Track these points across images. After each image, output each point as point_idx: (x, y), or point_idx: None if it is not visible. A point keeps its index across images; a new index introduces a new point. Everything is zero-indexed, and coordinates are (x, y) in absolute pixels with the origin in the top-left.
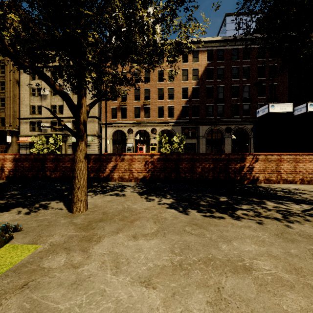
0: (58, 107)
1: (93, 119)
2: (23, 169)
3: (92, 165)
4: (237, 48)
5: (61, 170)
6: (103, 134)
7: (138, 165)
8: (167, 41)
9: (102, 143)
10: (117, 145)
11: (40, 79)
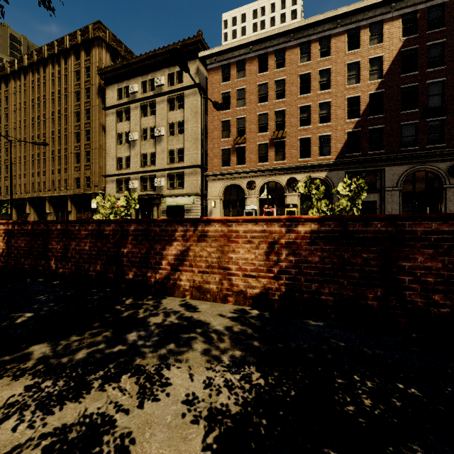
0: (149, 157)
1: (195, 169)
2: (17, 254)
3: (130, 248)
4: None
5: (74, 258)
6: (210, 192)
7: (247, 252)
8: (318, 18)
9: (208, 205)
10: (231, 208)
11: (128, 120)
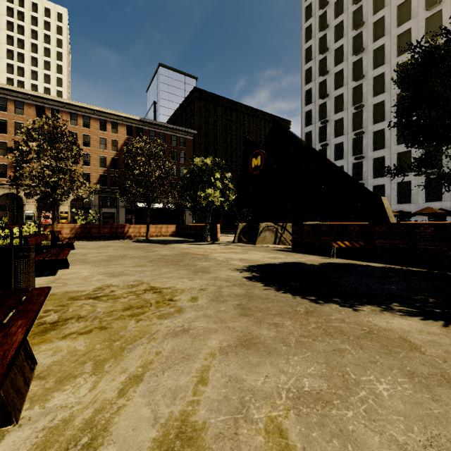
0: None
1: None
2: None
3: None
4: (155, 131)
5: None
6: None
7: (67, 230)
8: (83, 105)
9: None
10: (8, 211)
11: None
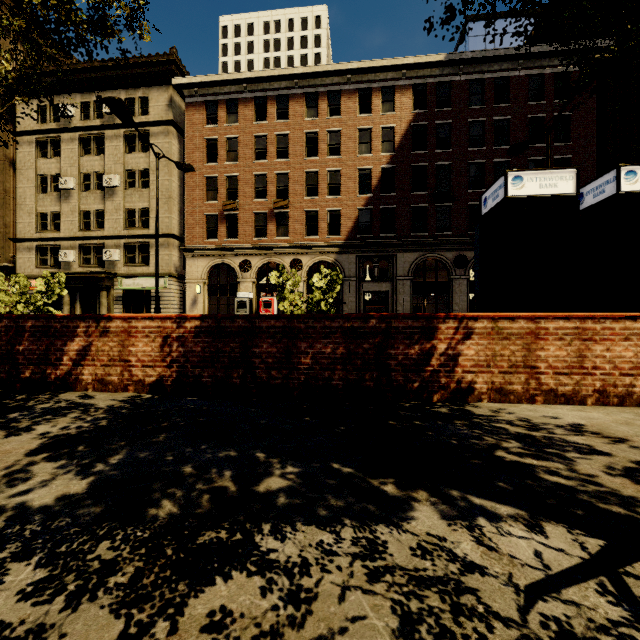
0: (94, 216)
1: (167, 239)
2: None
3: (27, 345)
4: (481, 79)
5: None
6: (189, 273)
7: (145, 346)
8: (326, 68)
9: (186, 291)
10: (219, 295)
11: (57, 156)
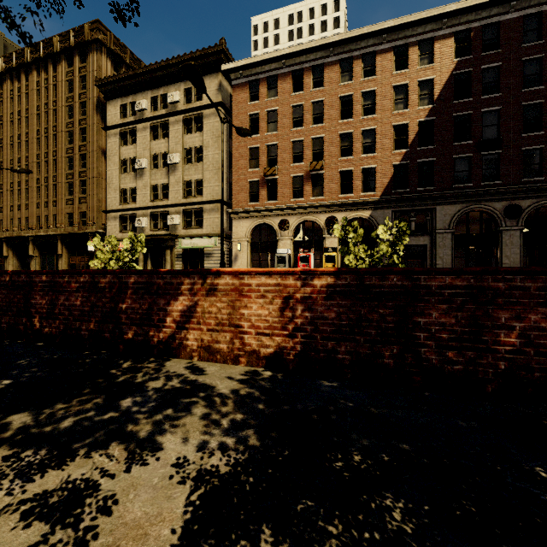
0: (161, 189)
1: (217, 205)
2: None
3: (130, 303)
4: (538, 13)
5: (63, 315)
6: (235, 233)
7: (260, 308)
8: (361, 31)
9: (232, 249)
10: (260, 252)
11: (134, 143)
